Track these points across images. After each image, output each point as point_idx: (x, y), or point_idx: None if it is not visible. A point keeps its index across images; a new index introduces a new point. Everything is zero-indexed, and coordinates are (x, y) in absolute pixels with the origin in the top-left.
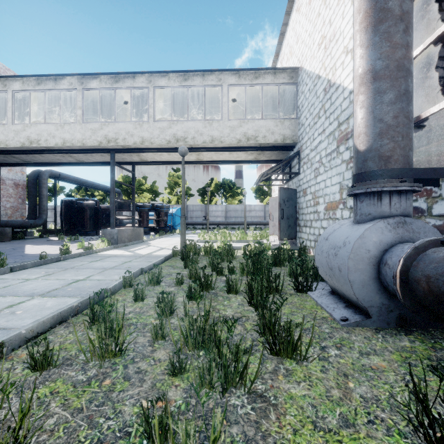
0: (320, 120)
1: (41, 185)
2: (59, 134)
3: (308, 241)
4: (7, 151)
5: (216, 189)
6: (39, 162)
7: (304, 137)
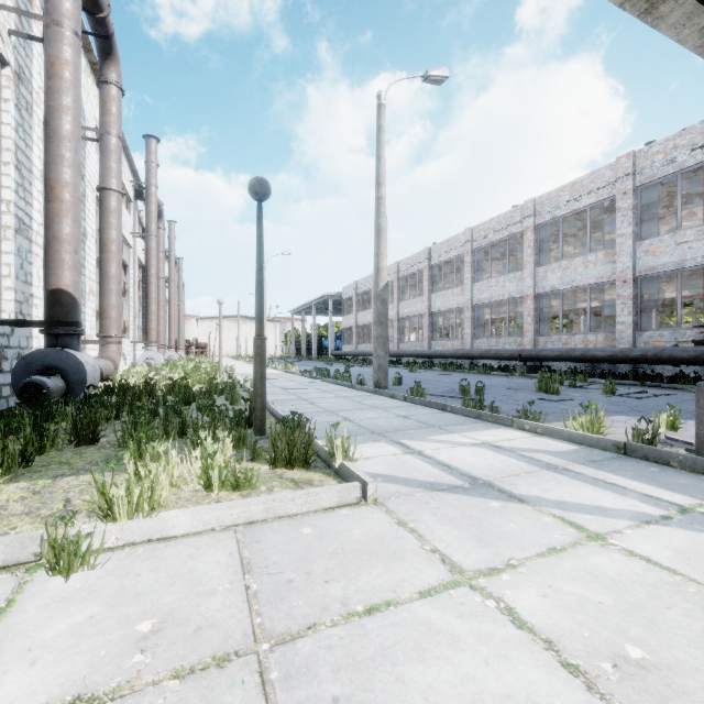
0: None
1: None
2: None
3: None
4: None
5: None
6: None
7: None
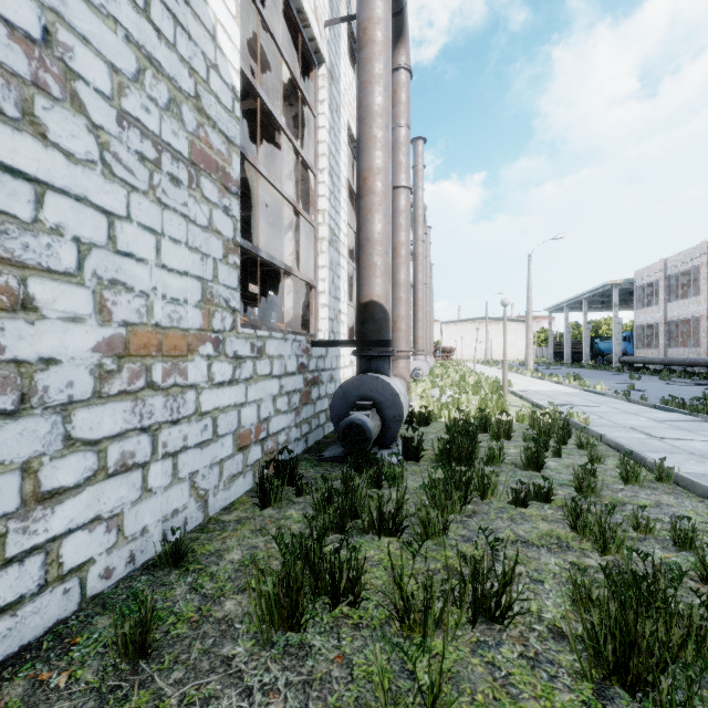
0: None
1: None
2: None
3: None
4: None
5: None
6: None
7: None
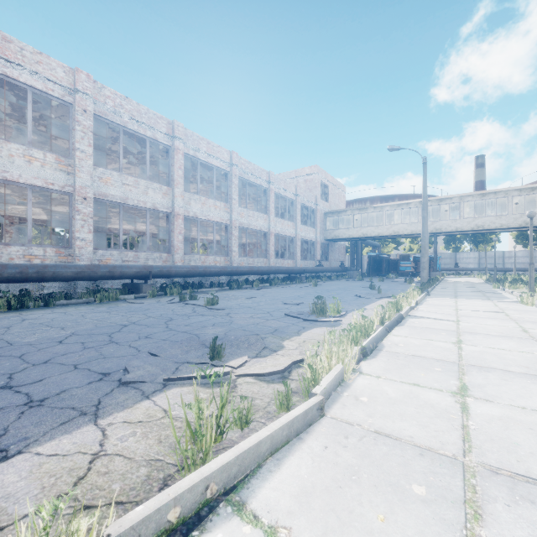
0: None
1: (358, 247)
2: (409, 228)
3: None
4: (379, 237)
5: (465, 237)
6: (379, 238)
7: None
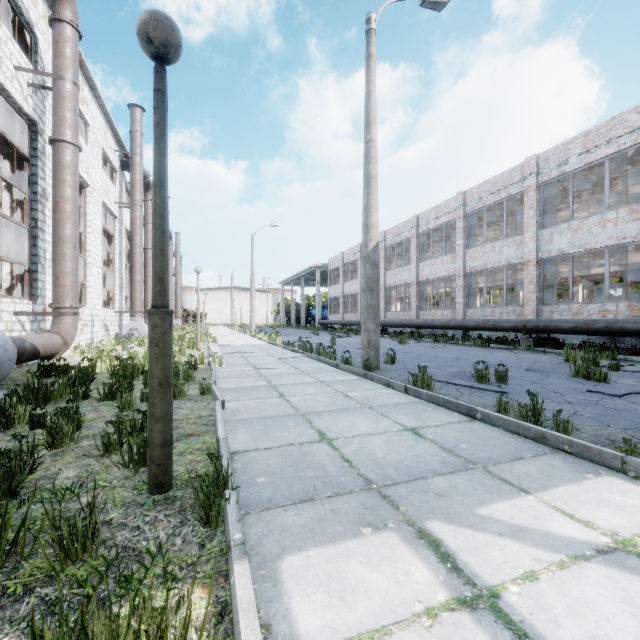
0: None
1: None
2: None
3: None
4: None
5: None
6: None
7: None
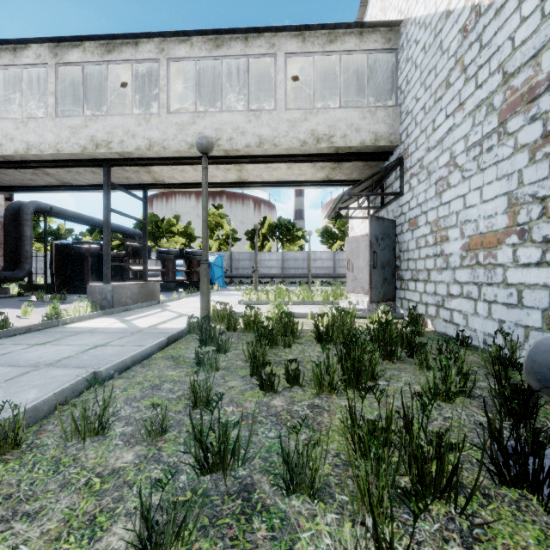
0: (450, 89)
1: (23, 222)
2: (20, 135)
3: (421, 306)
4: None
5: (270, 232)
6: (5, 185)
7: (413, 132)
